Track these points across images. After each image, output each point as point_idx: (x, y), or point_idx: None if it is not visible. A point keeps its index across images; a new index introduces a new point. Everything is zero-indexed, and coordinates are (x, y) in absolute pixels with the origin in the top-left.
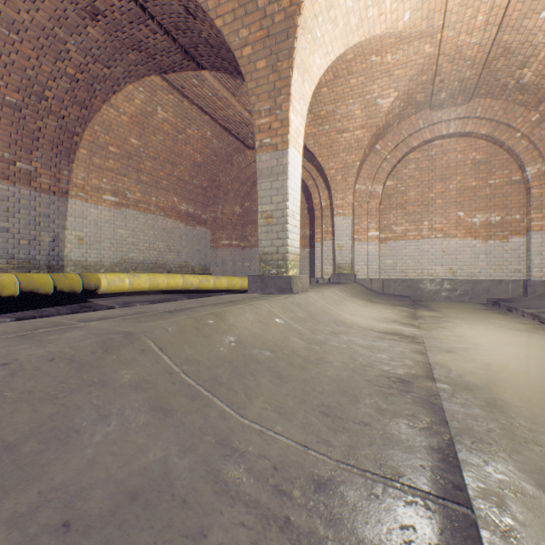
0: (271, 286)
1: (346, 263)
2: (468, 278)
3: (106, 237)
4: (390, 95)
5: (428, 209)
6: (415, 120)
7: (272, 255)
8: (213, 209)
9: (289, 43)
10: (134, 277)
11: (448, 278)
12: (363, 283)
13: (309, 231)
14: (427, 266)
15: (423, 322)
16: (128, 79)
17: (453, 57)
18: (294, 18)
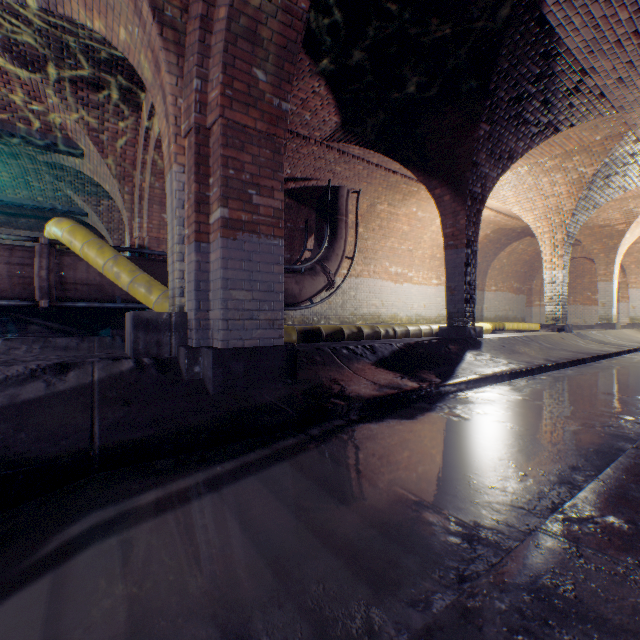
0: (605, 327)
1: (637, 316)
2: None
3: (491, 306)
4: None
5: None
6: None
7: (605, 317)
8: (527, 283)
9: (614, 251)
10: (512, 324)
11: None
12: None
13: None
14: None
15: None
16: (514, 241)
17: None
18: (616, 245)
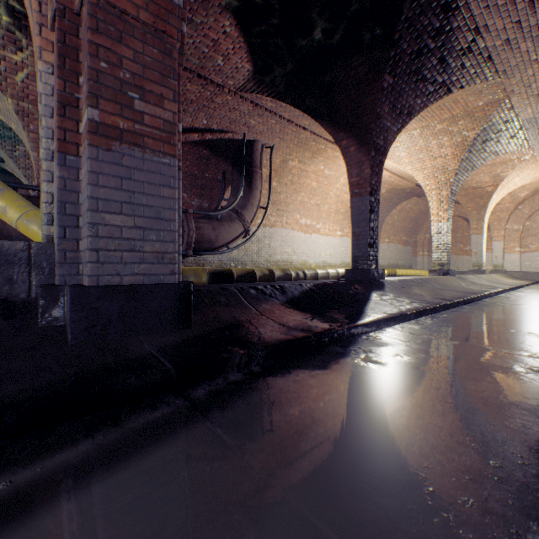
0: (476, 272)
1: (499, 264)
2: None
3: (385, 255)
4: (524, 192)
5: None
6: None
7: (476, 264)
8: (413, 237)
9: (484, 209)
10: (402, 270)
11: None
12: (509, 274)
13: None
14: None
15: (534, 285)
16: (403, 200)
17: None
18: (486, 204)
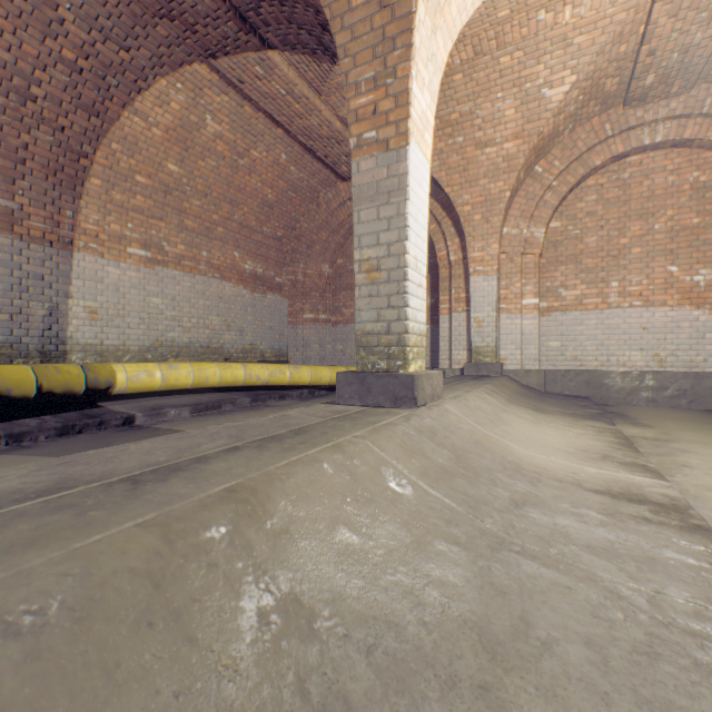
0: (377, 392)
1: (488, 346)
2: (686, 370)
3: (133, 309)
4: (564, 81)
5: (618, 262)
6: (598, 124)
7: (380, 337)
8: (291, 269)
9: None
10: (170, 368)
11: (651, 369)
12: (514, 377)
13: (430, 298)
14: (616, 351)
15: (642, 451)
16: (158, 69)
17: (679, 5)
18: None
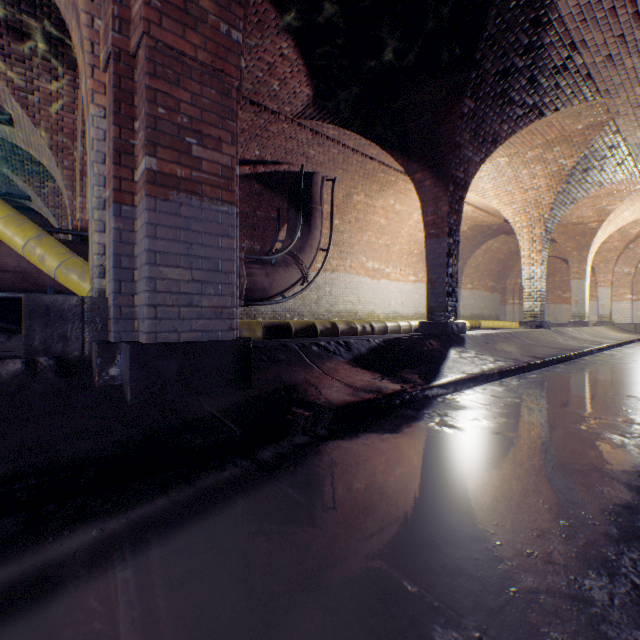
0: (577, 324)
1: (605, 314)
2: None
3: (467, 304)
4: (636, 228)
5: None
6: None
7: (577, 314)
8: (501, 282)
9: (586, 249)
10: (488, 322)
11: None
12: (618, 326)
13: None
14: None
15: None
16: (489, 239)
17: None
18: (589, 243)
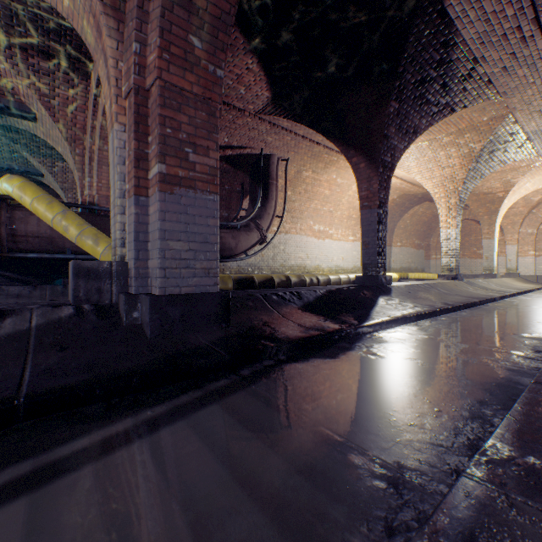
0: (488, 276)
1: (512, 268)
2: None
3: (397, 259)
4: (537, 196)
5: None
6: None
7: (488, 268)
8: (426, 240)
9: (495, 214)
10: (414, 274)
11: None
12: (523, 278)
13: None
14: None
15: None
16: (415, 205)
17: None
18: (497, 209)
